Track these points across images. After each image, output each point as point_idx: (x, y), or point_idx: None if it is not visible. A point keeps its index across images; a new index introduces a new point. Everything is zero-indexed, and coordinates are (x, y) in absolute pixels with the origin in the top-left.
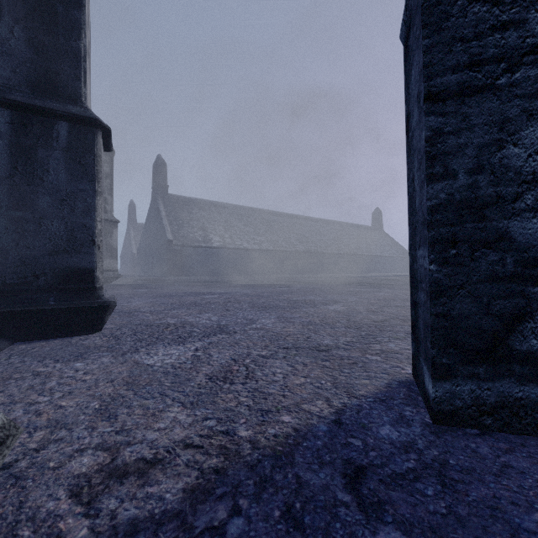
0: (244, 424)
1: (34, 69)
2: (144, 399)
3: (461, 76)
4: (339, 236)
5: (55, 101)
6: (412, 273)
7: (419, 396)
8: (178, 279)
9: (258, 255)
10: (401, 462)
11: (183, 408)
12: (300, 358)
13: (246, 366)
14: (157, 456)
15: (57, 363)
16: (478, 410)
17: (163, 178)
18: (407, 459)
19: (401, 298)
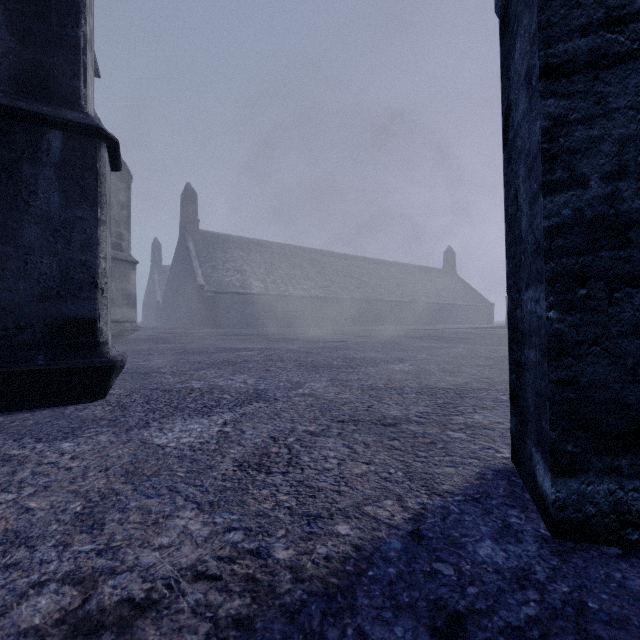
0: (282, 539)
1: (19, 62)
2: (145, 498)
3: (593, 39)
4: (403, 281)
5: (46, 104)
6: (512, 323)
7: (525, 492)
8: (211, 332)
9: (307, 304)
10: (516, 606)
11: (198, 513)
12: (360, 436)
13: (289, 447)
14: (151, 595)
15: (38, 443)
16: (620, 520)
17: (193, 211)
18: (524, 600)
19: (482, 355)
